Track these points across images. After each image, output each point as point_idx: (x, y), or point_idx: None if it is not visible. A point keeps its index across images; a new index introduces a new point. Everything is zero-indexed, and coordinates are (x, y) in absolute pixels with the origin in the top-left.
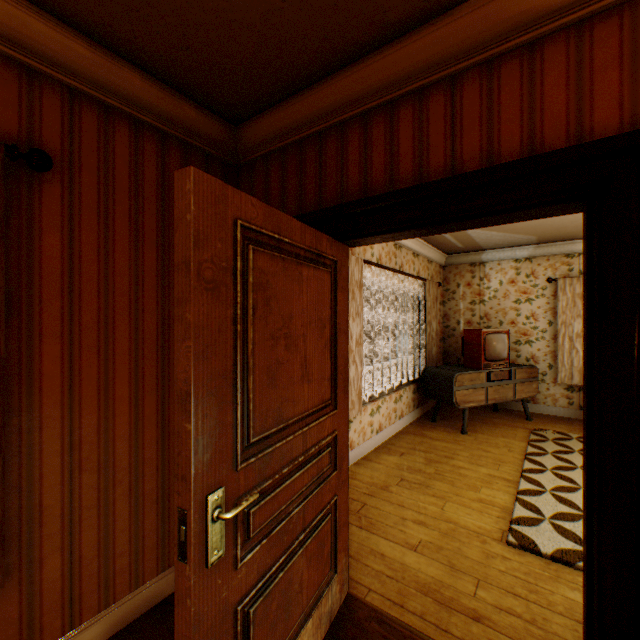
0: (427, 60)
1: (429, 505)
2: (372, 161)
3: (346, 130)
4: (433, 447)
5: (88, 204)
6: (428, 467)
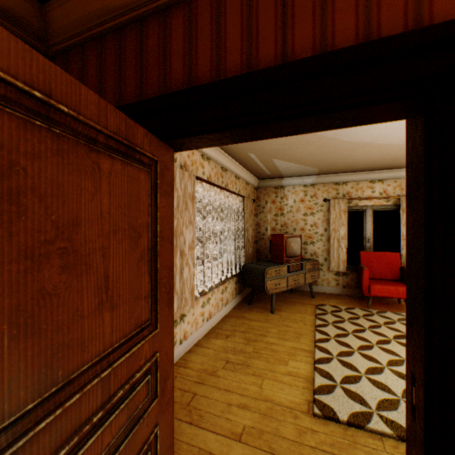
0: None
1: (250, 385)
2: (197, 52)
3: (169, 17)
4: (251, 327)
5: None
6: (248, 347)
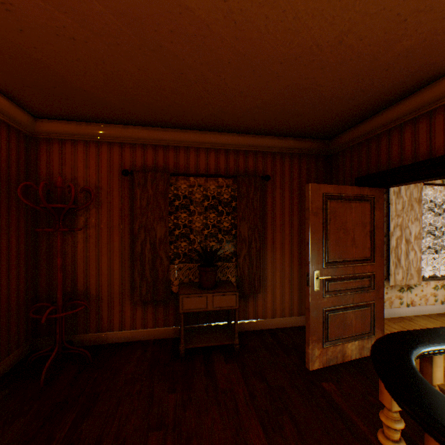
0: (415, 107)
1: None
2: (391, 151)
3: (379, 137)
4: None
5: (277, 186)
6: None
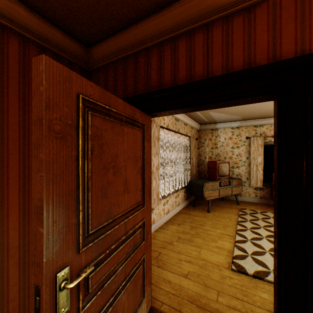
0: (194, 14)
1: (193, 251)
2: (164, 70)
3: (150, 52)
4: (194, 220)
5: None
6: (192, 231)
